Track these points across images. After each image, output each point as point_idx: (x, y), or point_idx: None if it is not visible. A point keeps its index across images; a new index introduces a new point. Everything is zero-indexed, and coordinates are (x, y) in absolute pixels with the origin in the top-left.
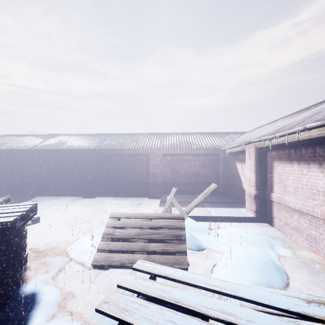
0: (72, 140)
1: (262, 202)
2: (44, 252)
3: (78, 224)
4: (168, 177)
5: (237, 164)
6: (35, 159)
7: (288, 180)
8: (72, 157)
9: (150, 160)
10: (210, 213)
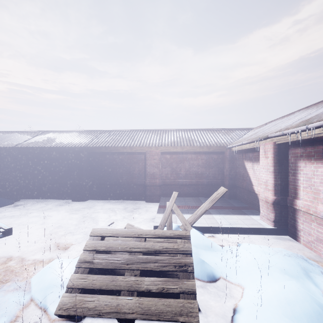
0: (62, 137)
1: (283, 210)
2: (0, 284)
3: (59, 237)
4: (168, 178)
5: (246, 164)
6: (20, 158)
7: (322, 184)
8: (61, 155)
9: (147, 159)
10: (219, 222)
